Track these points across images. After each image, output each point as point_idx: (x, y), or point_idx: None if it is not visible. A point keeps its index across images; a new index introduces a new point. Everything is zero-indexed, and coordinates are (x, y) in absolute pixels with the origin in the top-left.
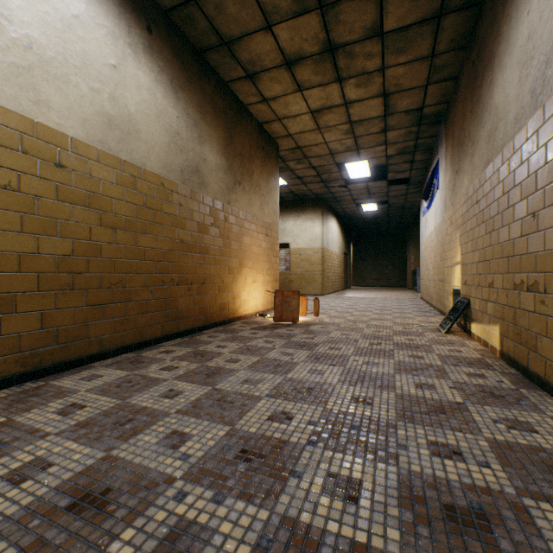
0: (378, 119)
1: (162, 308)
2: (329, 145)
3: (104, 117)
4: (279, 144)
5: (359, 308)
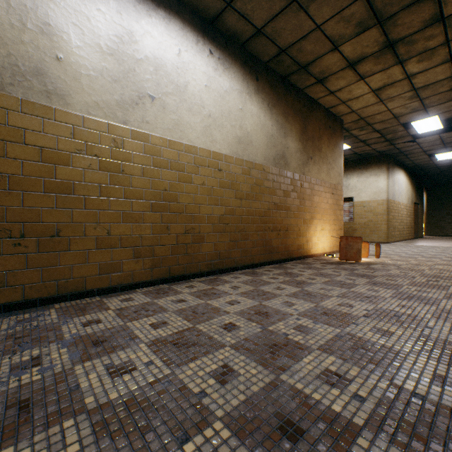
0: (446, 80)
1: (263, 245)
2: (392, 111)
3: (237, 139)
4: (343, 120)
5: (426, 255)
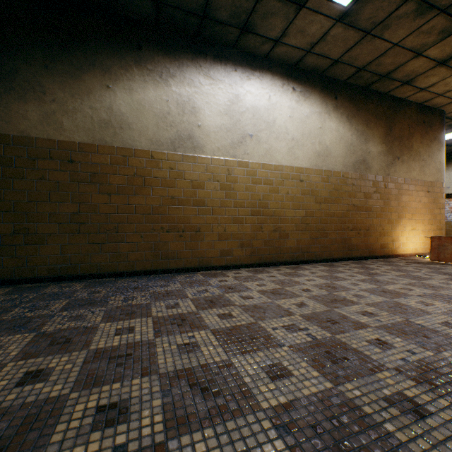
0: None
1: (341, 242)
2: None
3: (316, 153)
4: (443, 110)
5: None
